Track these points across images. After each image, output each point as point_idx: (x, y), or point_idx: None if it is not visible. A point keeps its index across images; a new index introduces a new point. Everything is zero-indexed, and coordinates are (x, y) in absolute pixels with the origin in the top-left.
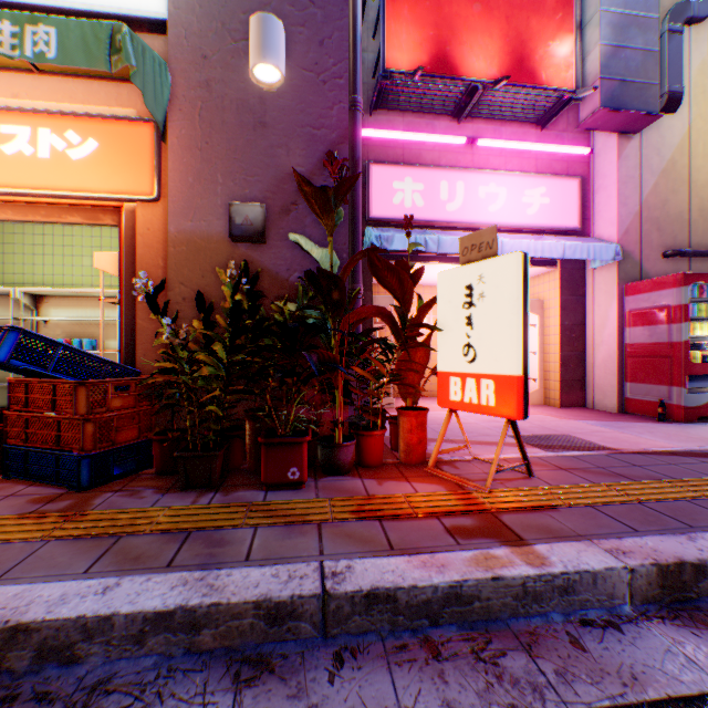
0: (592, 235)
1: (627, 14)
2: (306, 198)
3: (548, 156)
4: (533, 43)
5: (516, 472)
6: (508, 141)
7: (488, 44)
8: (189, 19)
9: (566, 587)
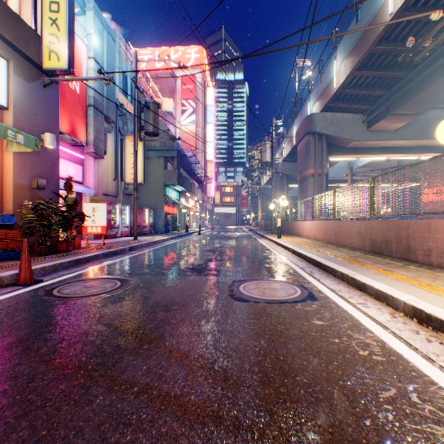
0: (86, 184)
1: (99, 129)
2: (66, 185)
3: (74, 156)
4: (78, 126)
5: (101, 246)
6: (63, 147)
7: (66, 121)
8: (20, 116)
9: (124, 249)
